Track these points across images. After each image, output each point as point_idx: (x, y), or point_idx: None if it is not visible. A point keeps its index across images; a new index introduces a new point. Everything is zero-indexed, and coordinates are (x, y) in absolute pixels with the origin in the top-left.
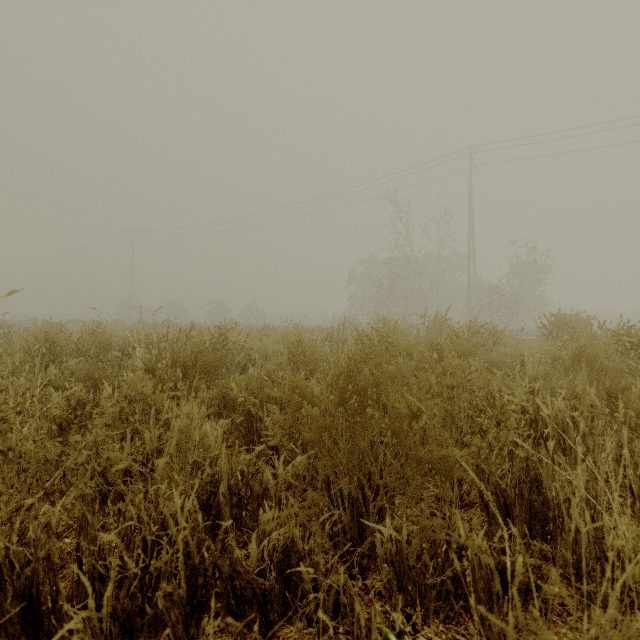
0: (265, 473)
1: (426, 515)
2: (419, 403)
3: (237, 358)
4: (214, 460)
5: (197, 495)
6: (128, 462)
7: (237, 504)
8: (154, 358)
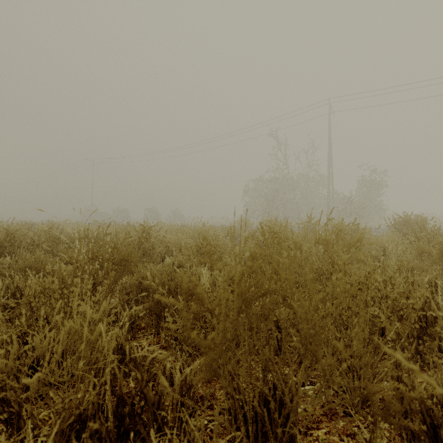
0: (160, 380)
1: (328, 414)
2: (427, 378)
3: (157, 250)
4: (106, 365)
5: (80, 412)
6: (1, 375)
7: (130, 414)
8: (94, 249)
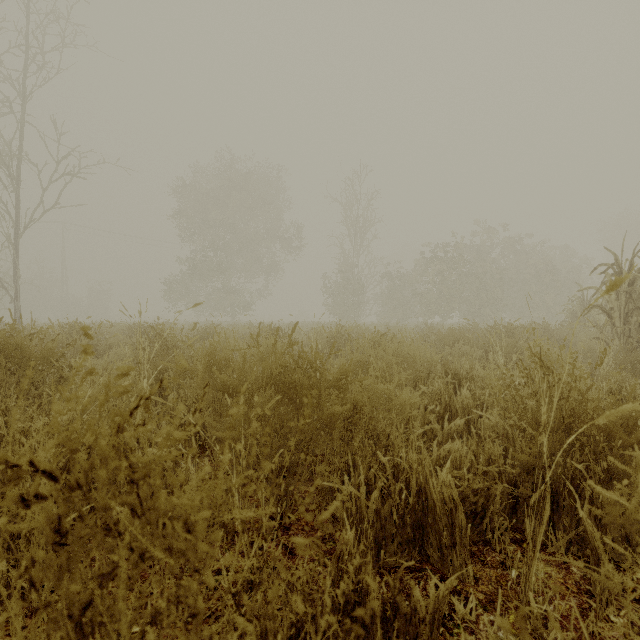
0: None
1: None
2: None
3: None
4: None
5: None
6: None
7: None
8: None
